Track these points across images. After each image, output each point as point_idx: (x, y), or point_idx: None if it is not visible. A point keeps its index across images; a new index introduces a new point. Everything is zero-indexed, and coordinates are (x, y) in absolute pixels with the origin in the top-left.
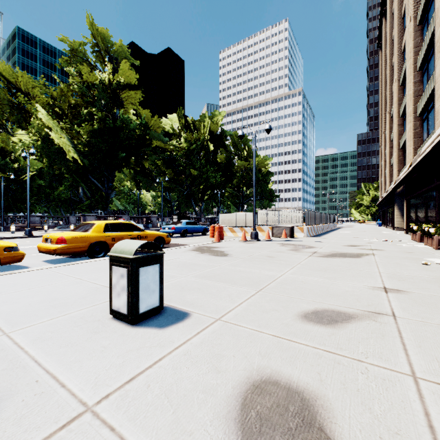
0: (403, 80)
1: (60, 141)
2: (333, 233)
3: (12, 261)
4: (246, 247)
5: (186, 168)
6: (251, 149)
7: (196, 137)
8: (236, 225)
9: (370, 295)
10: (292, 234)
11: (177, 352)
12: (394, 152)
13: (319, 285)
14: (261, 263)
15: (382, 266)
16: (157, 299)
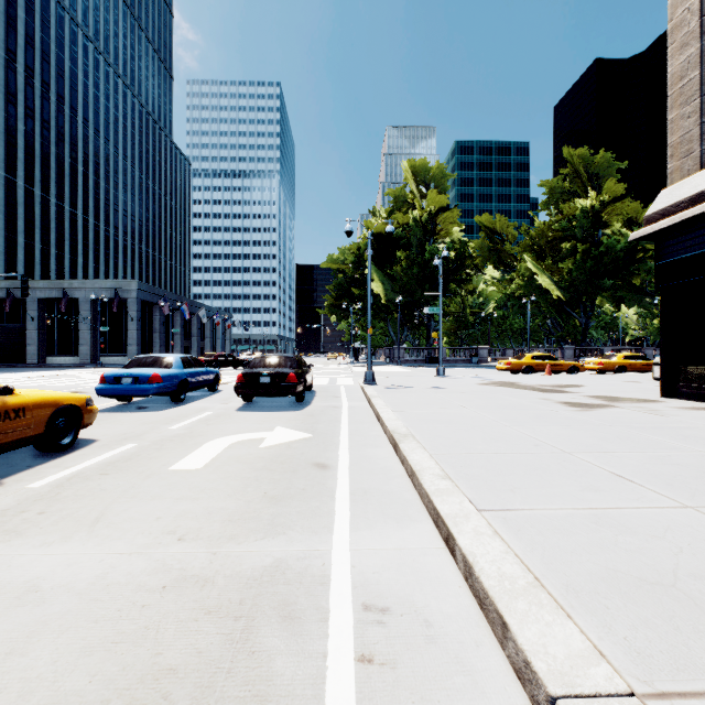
0: None
1: (545, 282)
2: None
3: (582, 371)
4: None
5: None
6: None
7: None
8: None
9: None
10: None
11: None
12: None
13: None
14: None
15: None
16: None
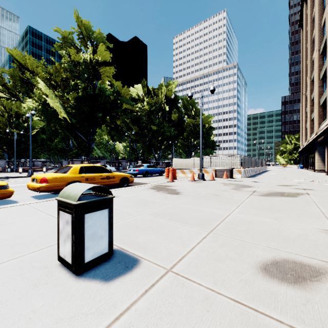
0: (323, 49)
1: (54, 105)
2: (265, 174)
3: (2, 197)
4: (194, 186)
5: (148, 125)
6: (198, 109)
7: (156, 101)
8: (186, 167)
9: (326, 241)
10: (232, 175)
11: (116, 326)
12: (315, 109)
13: (268, 227)
14: (209, 201)
15: (322, 206)
16: (105, 245)
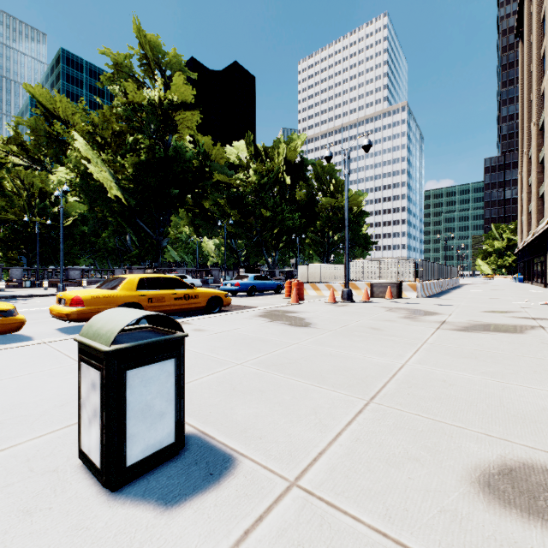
0: None
1: (100, 176)
2: (458, 292)
3: (4, 331)
4: (336, 311)
5: (256, 208)
6: (340, 182)
7: (269, 168)
8: (320, 280)
9: None
10: (400, 293)
11: None
12: (546, 178)
13: (480, 391)
14: (363, 340)
15: None
16: (169, 429)
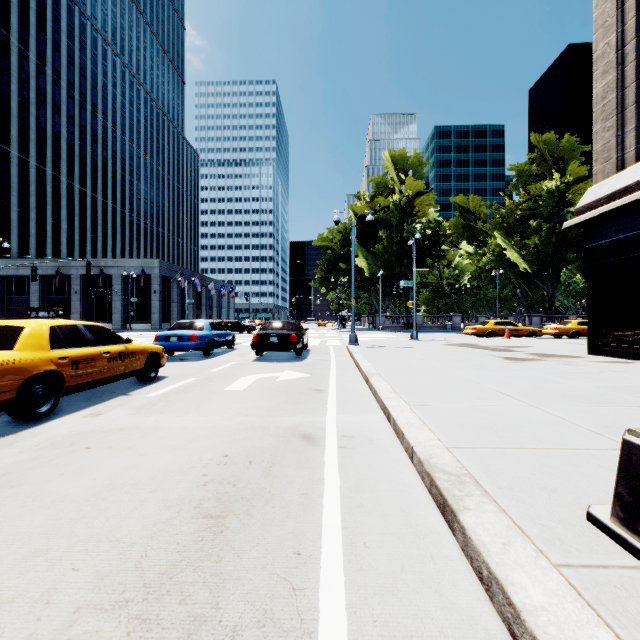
0: None
1: (513, 256)
2: None
3: (540, 335)
4: None
5: None
6: None
7: None
8: None
9: None
10: None
11: None
12: None
13: None
14: None
15: None
16: None
